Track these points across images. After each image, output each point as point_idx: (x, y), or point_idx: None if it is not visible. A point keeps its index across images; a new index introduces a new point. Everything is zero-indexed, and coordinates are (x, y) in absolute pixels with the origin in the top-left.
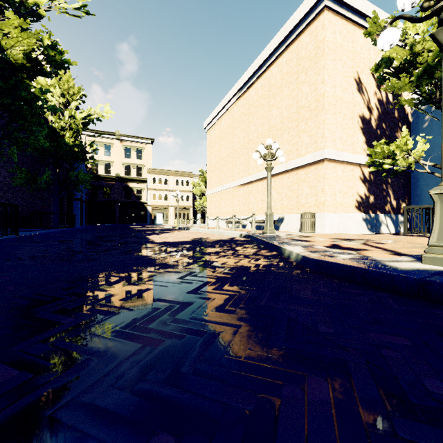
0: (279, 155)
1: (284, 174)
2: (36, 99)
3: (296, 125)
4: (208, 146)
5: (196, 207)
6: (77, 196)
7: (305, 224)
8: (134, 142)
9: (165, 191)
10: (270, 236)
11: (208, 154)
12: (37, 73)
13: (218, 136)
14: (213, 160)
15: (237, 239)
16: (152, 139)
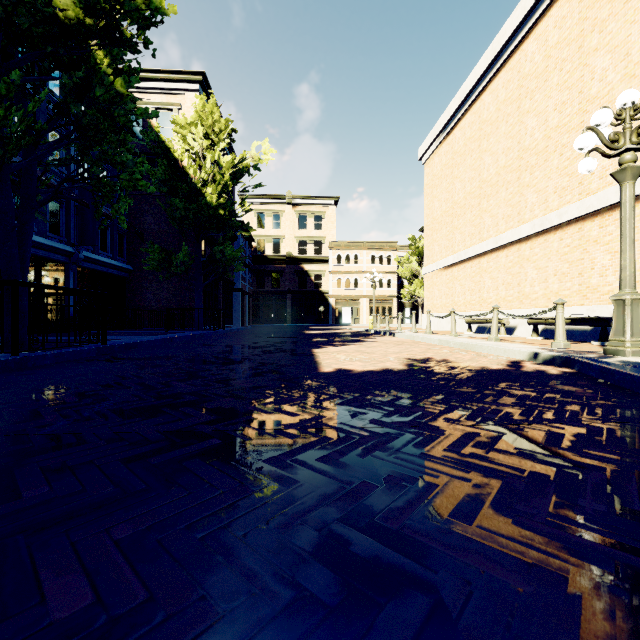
0: None
1: (638, 204)
2: (118, 99)
3: None
4: (427, 188)
5: (402, 297)
6: (238, 285)
7: None
8: (311, 206)
9: (355, 274)
10: None
11: (427, 202)
12: (112, 44)
13: (447, 165)
14: (437, 211)
15: (538, 371)
16: (336, 197)
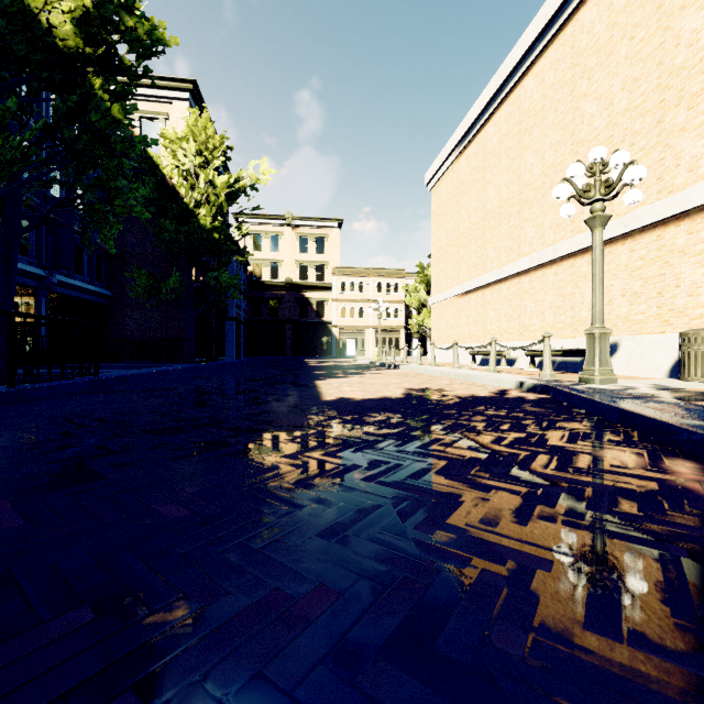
0: (636, 178)
1: (619, 244)
2: (115, 125)
3: (657, 120)
4: (434, 215)
5: (410, 328)
6: (232, 314)
7: (699, 360)
8: (313, 228)
9: (360, 302)
10: (620, 392)
11: (434, 230)
12: (111, 71)
13: (453, 193)
14: (443, 240)
15: (518, 397)
16: (340, 220)
